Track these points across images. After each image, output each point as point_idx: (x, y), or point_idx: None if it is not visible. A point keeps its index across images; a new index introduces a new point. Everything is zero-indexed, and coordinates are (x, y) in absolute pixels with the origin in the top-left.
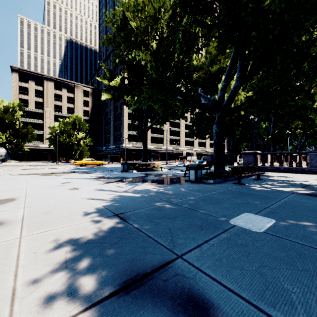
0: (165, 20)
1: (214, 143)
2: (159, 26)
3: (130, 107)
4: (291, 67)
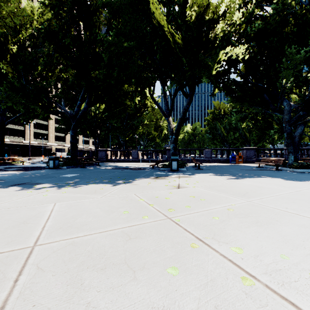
0: (28, 33)
1: (70, 143)
2: (21, 36)
3: None
4: (133, 95)
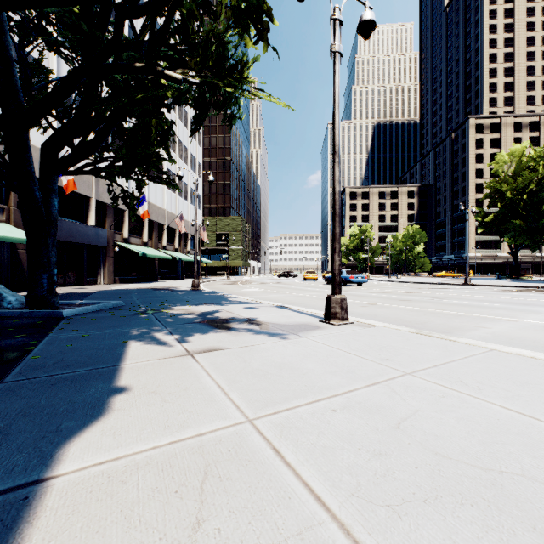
0: (534, 184)
1: None
2: (529, 188)
3: (508, 244)
4: None
